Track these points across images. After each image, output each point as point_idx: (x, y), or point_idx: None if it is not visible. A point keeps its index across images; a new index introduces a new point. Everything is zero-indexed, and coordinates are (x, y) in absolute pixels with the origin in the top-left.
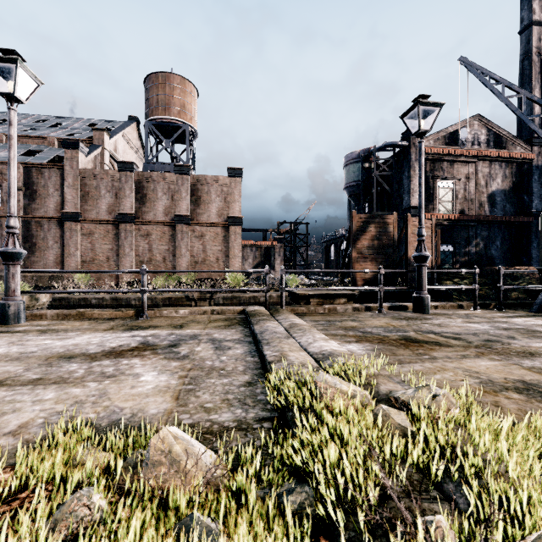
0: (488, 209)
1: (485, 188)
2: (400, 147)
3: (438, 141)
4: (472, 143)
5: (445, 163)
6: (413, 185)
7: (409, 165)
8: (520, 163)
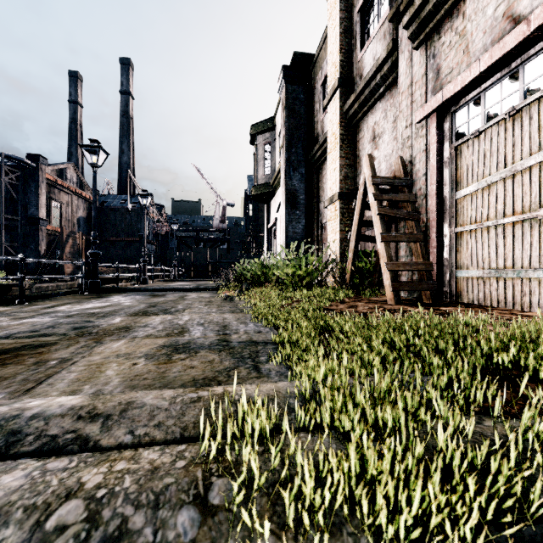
0: (77, 228)
1: (76, 214)
2: (30, 166)
3: (53, 172)
4: (71, 181)
5: (56, 190)
6: (41, 201)
7: (37, 184)
8: (90, 203)
